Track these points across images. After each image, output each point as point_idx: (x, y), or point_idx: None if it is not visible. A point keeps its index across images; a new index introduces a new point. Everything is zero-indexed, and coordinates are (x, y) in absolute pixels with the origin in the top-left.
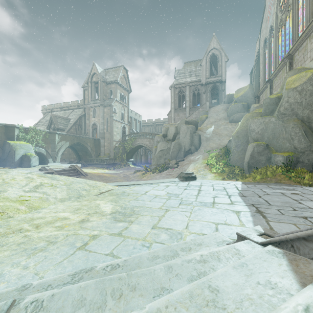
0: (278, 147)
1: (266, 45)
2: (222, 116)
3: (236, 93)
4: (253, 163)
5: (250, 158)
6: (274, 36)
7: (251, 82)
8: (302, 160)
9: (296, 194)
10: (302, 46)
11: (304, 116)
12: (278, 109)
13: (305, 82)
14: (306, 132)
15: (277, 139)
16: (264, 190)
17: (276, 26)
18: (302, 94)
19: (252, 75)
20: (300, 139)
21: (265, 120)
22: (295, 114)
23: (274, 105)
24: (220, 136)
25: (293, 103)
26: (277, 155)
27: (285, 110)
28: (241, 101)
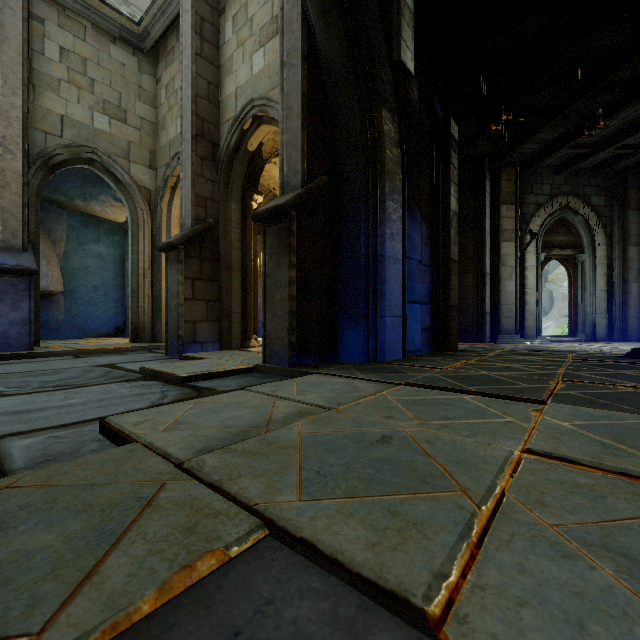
0: None
1: None
2: None
3: None
4: None
5: None
6: None
7: None
8: None
9: None
10: None
11: None
12: None
13: None
14: None
15: None
16: None
17: None
18: None
19: None
20: None
21: None
22: None
23: None
24: None
25: None
26: None
27: None
28: None
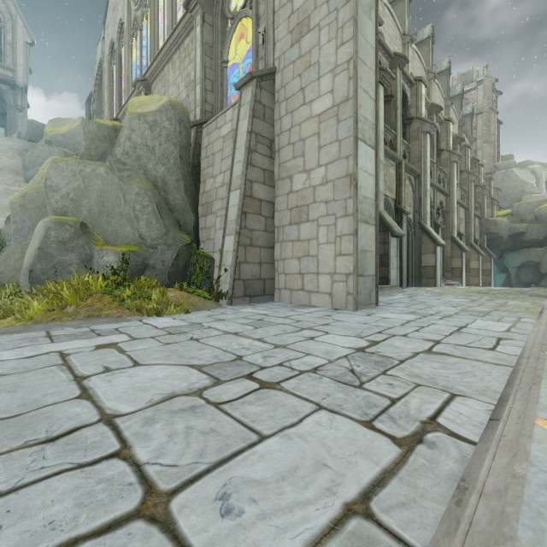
0: (110, 234)
1: (114, 57)
2: (7, 164)
3: (53, 126)
4: (47, 270)
5: (38, 258)
6: (126, 42)
7: (88, 119)
8: (154, 262)
9: (109, 347)
10: (164, 72)
11: (158, 176)
12: (112, 149)
13: (159, 110)
14: (161, 208)
15: (108, 215)
16: (2, 355)
17: (128, 25)
18: (156, 131)
19: (90, 105)
20: (151, 219)
21: (85, 169)
22: (143, 168)
23: (107, 142)
24: None
25: (140, 146)
26: (105, 250)
27: (125, 155)
28: (63, 147)
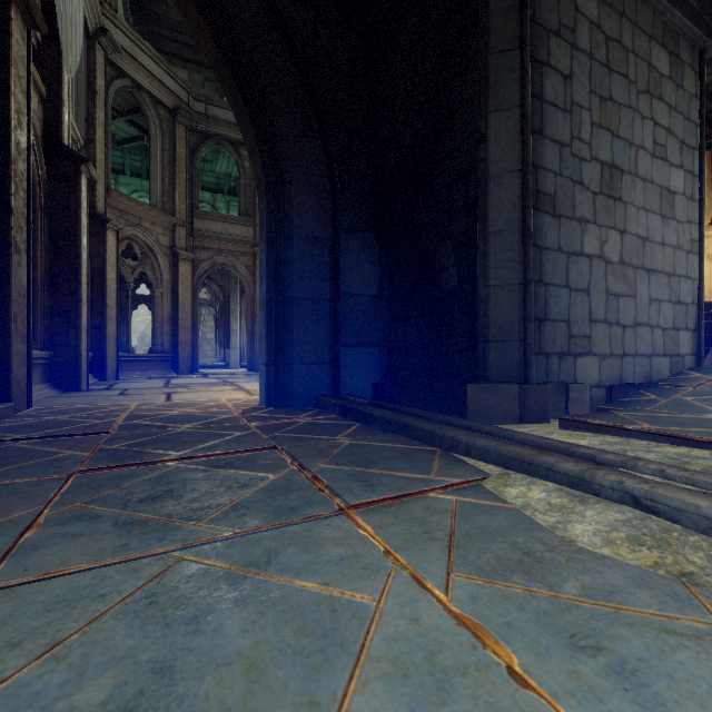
0: None
1: None
2: None
3: None
4: None
5: None
6: None
7: None
8: None
9: None
10: None
11: None
12: None
13: None
14: None
15: None
16: None
17: None
18: None
19: None
20: None
21: None
22: None
23: None
24: (133, 332)
25: None
26: None
27: None
28: None
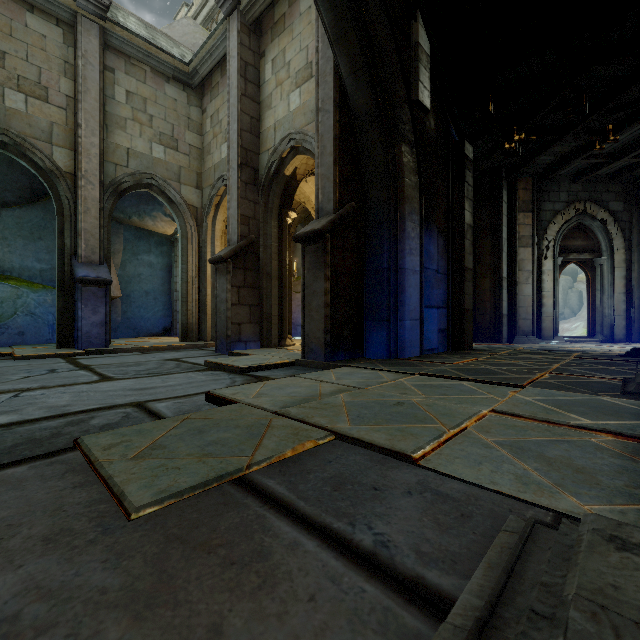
0: None
1: None
2: None
3: None
4: None
5: None
6: None
7: None
8: None
9: None
10: None
11: None
12: None
13: None
14: None
15: None
16: None
17: None
18: None
19: None
20: None
21: None
22: None
23: None
24: None
25: None
26: None
27: None
28: None
